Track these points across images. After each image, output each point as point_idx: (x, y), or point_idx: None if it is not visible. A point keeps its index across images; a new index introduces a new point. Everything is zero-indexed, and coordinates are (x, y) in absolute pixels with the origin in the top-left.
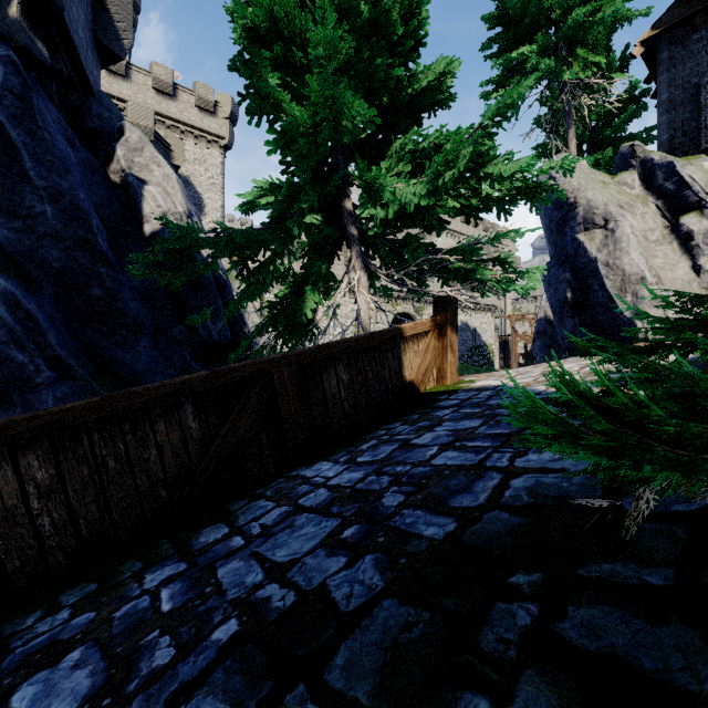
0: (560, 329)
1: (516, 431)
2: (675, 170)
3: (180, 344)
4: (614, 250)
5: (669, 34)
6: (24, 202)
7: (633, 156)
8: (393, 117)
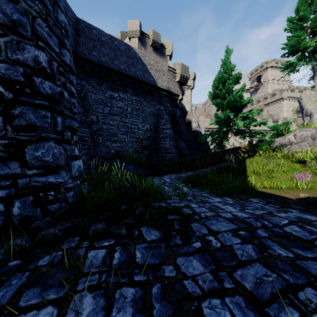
0: None
1: None
2: None
3: (199, 150)
4: (311, 123)
5: None
6: (181, 130)
7: None
8: (240, 107)
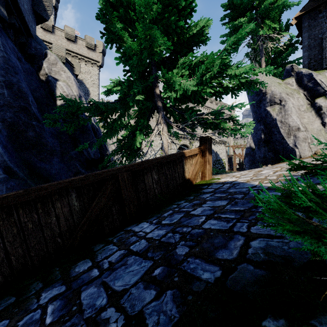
0: (258, 152)
1: (247, 209)
2: (313, 77)
3: (75, 160)
4: (284, 115)
5: (308, 14)
6: None
7: (292, 71)
8: (179, 48)
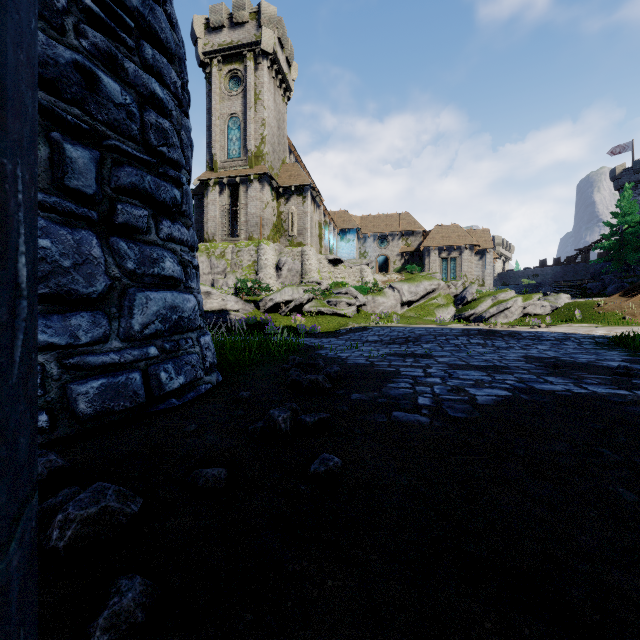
0: None
1: None
2: None
3: None
4: None
5: (197, 196)
6: None
7: None
8: None
